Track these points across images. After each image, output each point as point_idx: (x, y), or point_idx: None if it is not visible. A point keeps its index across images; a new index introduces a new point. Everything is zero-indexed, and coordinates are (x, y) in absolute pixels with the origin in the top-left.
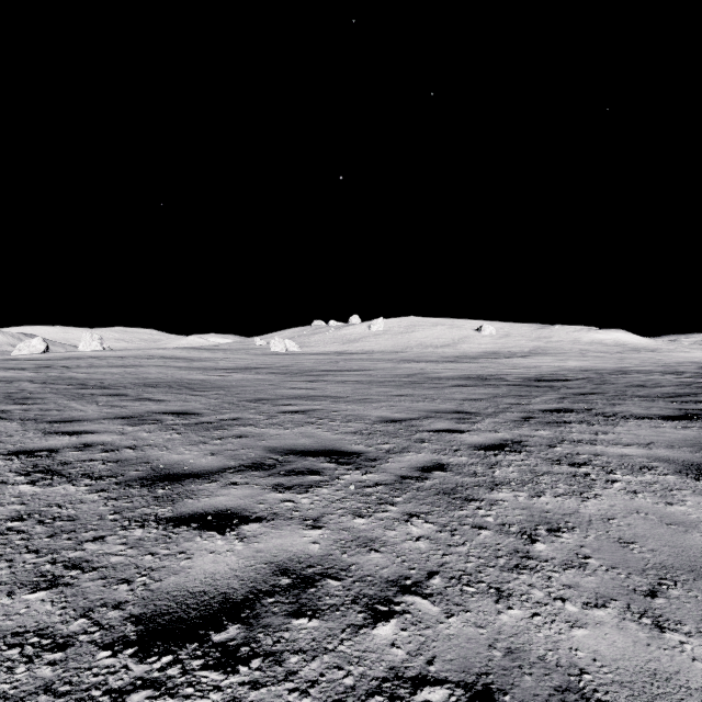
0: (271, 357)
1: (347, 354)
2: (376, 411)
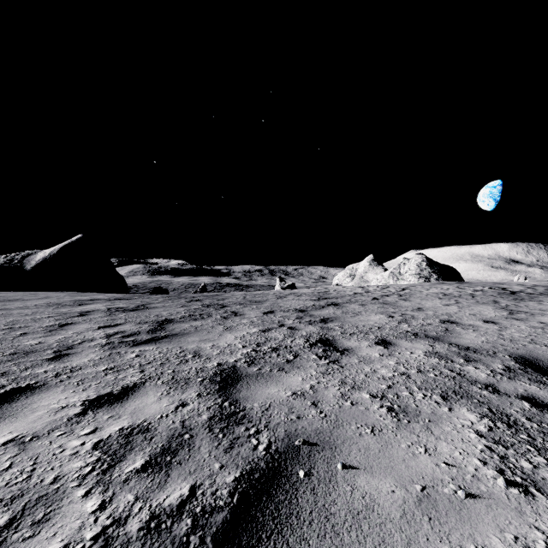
0: None
1: None
2: None
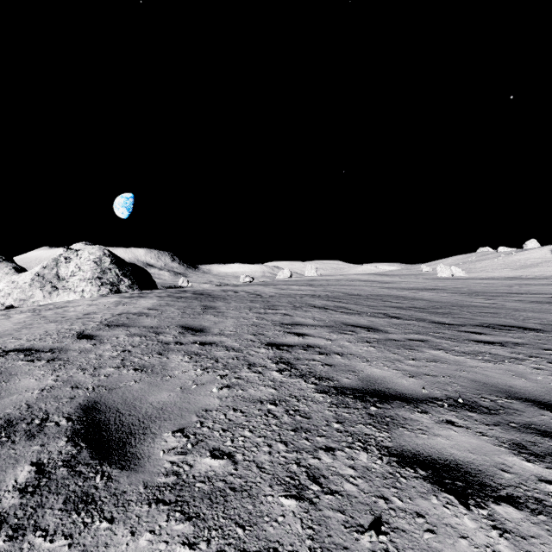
0: (440, 281)
1: (521, 279)
2: None
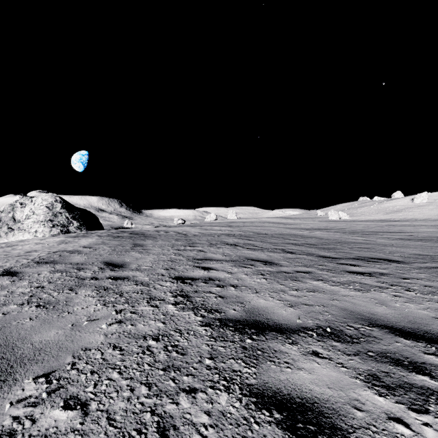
0: (330, 222)
1: (390, 221)
2: (412, 251)
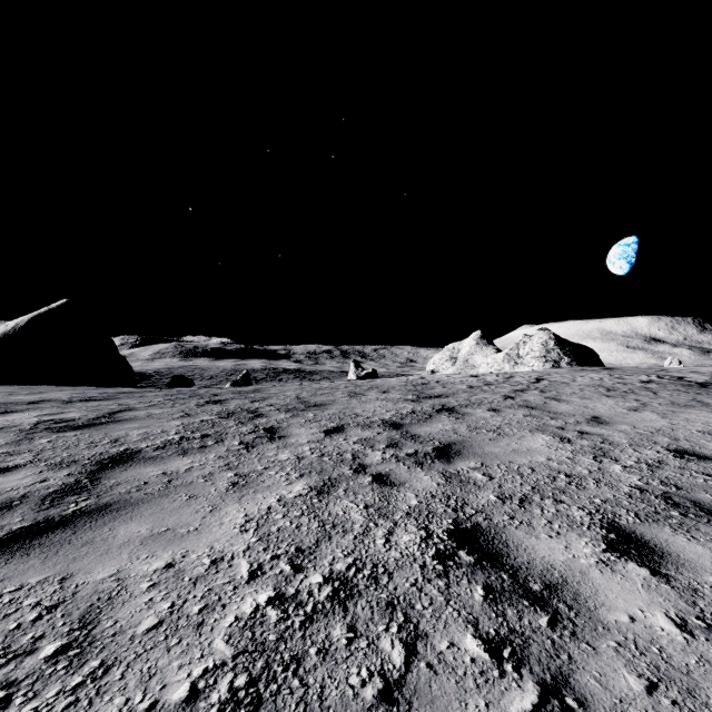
0: None
1: None
2: None
